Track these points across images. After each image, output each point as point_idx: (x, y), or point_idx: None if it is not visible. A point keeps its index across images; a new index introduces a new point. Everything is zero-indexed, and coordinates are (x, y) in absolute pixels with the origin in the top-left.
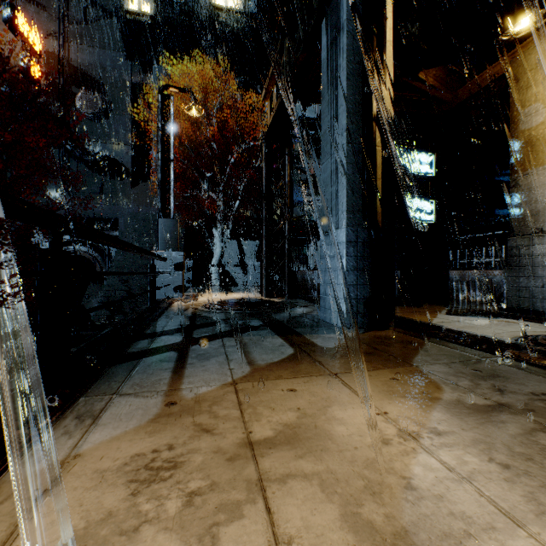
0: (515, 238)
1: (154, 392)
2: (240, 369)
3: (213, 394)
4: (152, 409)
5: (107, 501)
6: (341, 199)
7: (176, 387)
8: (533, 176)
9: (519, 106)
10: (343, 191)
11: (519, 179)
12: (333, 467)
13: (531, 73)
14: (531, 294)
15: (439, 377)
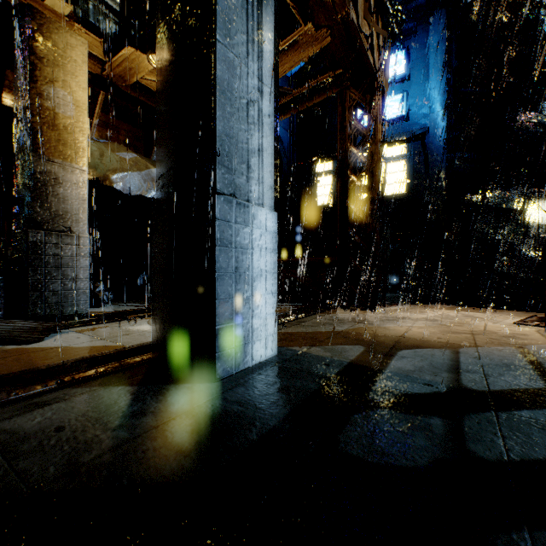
0: (41, 232)
1: (539, 353)
2: (469, 350)
3: (491, 345)
4: (531, 347)
5: (522, 336)
6: (269, 167)
7: (524, 352)
8: (62, 168)
9: (46, 75)
10: (272, 159)
11: (46, 163)
12: (446, 329)
13: (60, 53)
14: (62, 298)
15: (350, 327)
